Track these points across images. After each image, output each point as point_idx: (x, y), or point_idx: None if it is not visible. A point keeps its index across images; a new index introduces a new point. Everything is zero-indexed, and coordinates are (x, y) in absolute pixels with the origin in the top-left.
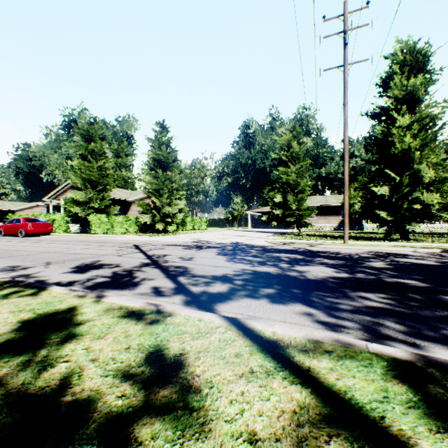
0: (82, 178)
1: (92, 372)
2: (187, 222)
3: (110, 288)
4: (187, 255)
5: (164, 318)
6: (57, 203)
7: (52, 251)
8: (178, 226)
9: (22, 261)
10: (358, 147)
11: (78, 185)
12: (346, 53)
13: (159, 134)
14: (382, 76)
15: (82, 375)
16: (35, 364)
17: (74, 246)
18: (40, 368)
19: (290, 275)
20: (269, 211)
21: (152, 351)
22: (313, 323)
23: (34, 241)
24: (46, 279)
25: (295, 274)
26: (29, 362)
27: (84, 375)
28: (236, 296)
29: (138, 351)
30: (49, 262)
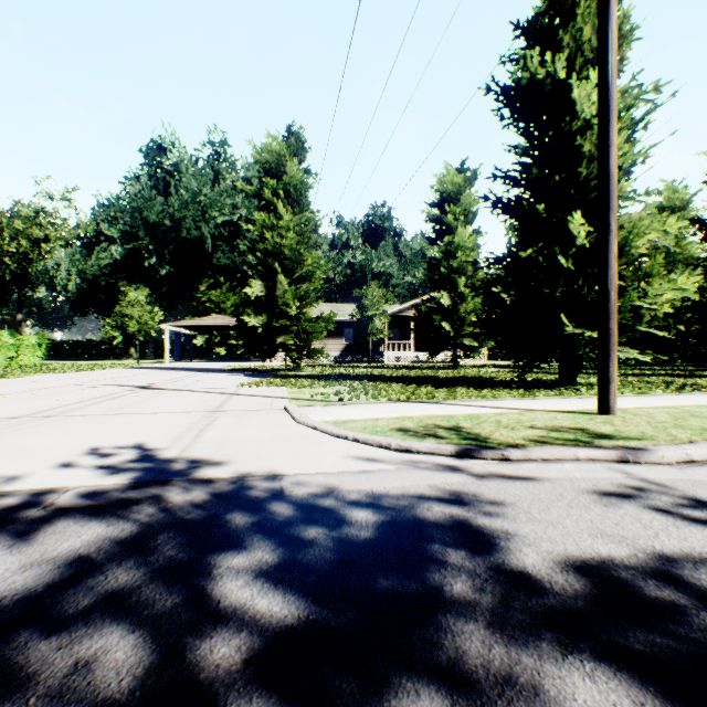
0: None
1: None
2: None
3: None
4: None
5: None
6: None
7: None
8: None
9: None
10: (355, 234)
11: None
12: None
13: None
14: None
15: None
16: None
17: None
18: None
19: None
20: (213, 326)
21: None
22: None
23: None
24: None
25: None
26: None
27: None
28: None
29: None
30: None
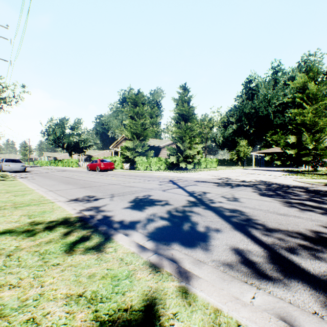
0: (131, 132)
1: None
2: (201, 162)
3: (176, 240)
4: (226, 193)
5: None
6: (116, 150)
7: (114, 183)
8: (195, 165)
9: (95, 191)
10: None
11: (128, 137)
12: None
13: (181, 94)
14: None
15: None
16: None
17: (128, 179)
18: None
19: None
20: (273, 152)
21: None
22: None
23: (104, 175)
24: (111, 215)
25: None
26: None
27: None
28: None
29: None
30: (113, 193)
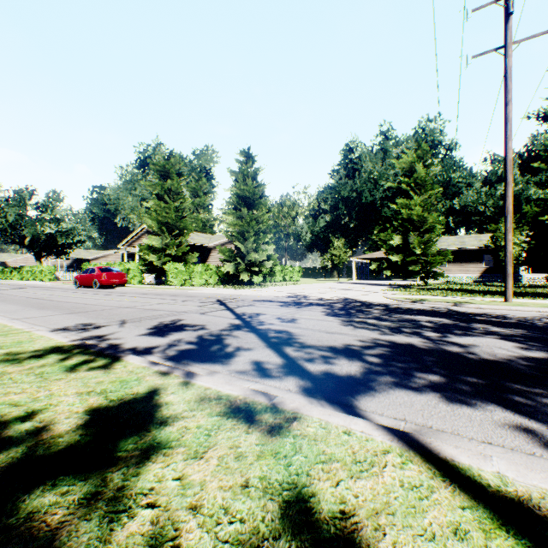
0: (158, 222)
1: (195, 542)
2: (276, 272)
3: (198, 359)
4: (286, 314)
5: (287, 422)
6: (131, 250)
7: (126, 306)
8: (266, 277)
9: (95, 318)
10: None
11: (153, 229)
12: (509, 27)
13: (243, 164)
14: None
15: (178, 547)
16: (104, 505)
17: (150, 300)
18: (112, 517)
19: (449, 351)
20: (380, 258)
21: (288, 499)
22: (547, 451)
23: (108, 294)
24: (121, 343)
25: (457, 350)
26: (96, 499)
27: (182, 547)
28: (381, 384)
29: (265, 496)
30: (124, 319)
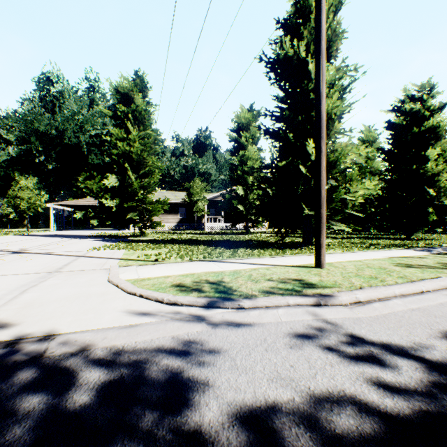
0: None
1: None
2: None
3: None
4: None
5: None
6: None
7: None
8: None
9: None
10: (188, 147)
11: None
12: None
13: None
14: (297, 2)
15: None
16: None
17: None
18: None
19: None
20: (87, 205)
21: None
22: None
23: None
24: None
25: None
26: None
27: None
28: None
29: None
30: None
